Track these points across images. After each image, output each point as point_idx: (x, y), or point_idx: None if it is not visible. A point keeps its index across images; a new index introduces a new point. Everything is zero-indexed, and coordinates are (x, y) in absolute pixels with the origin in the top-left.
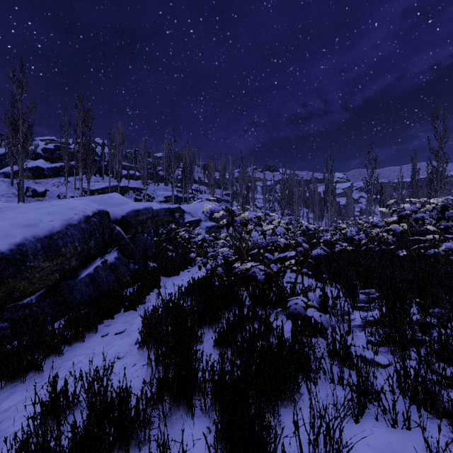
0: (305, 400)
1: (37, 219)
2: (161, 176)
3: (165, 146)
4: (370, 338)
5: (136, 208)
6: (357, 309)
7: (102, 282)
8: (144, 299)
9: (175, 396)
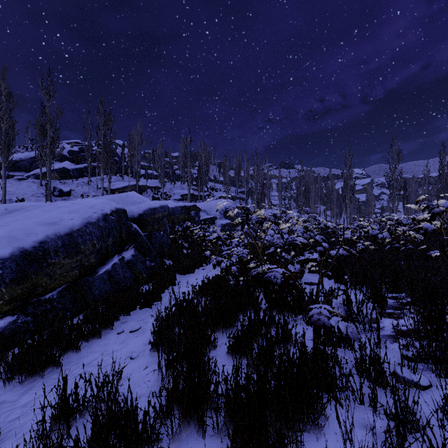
0: (331, 424)
1: (59, 218)
2: (177, 175)
3: (181, 146)
4: (406, 354)
5: (153, 206)
6: (386, 316)
7: (120, 279)
8: (159, 296)
9: (185, 411)
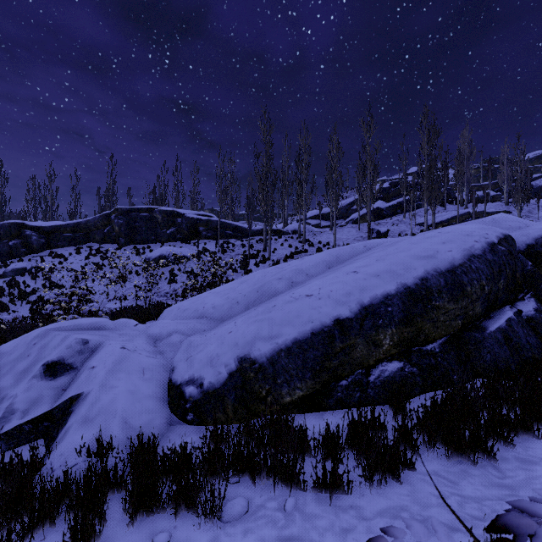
0: None
1: (433, 250)
2: (535, 188)
3: None
4: None
5: None
6: None
7: (521, 345)
8: None
9: None
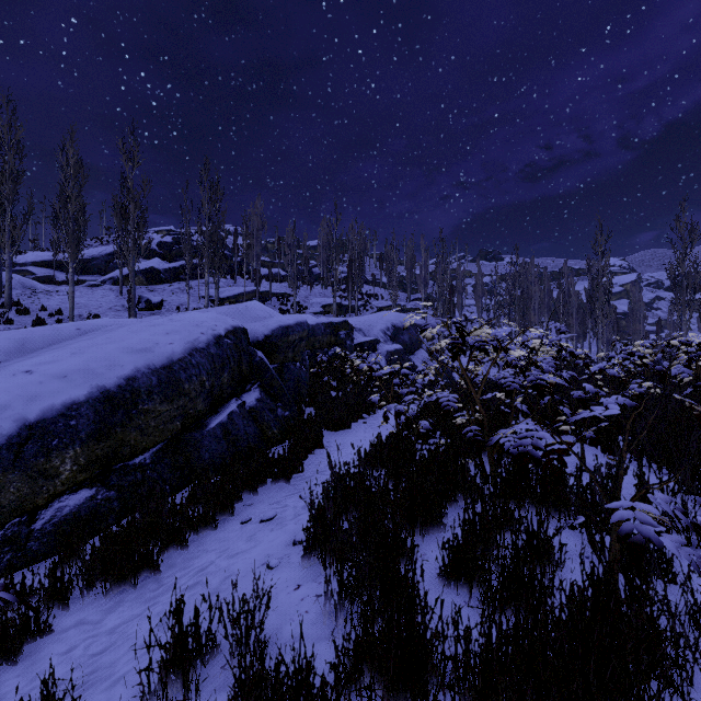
0: None
1: (153, 341)
2: (315, 275)
3: (322, 230)
4: None
5: (285, 323)
6: None
7: (239, 436)
8: (301, 465)
9: (390, 683)
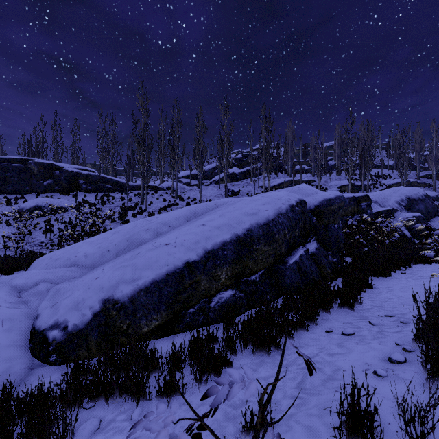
0: None
1: (256, 209)
2: (330, 166)
3: (336, 133)
4: None
5: (328, 197)
6: None
7: (307, 271)
8: (359, 298)
9: None
